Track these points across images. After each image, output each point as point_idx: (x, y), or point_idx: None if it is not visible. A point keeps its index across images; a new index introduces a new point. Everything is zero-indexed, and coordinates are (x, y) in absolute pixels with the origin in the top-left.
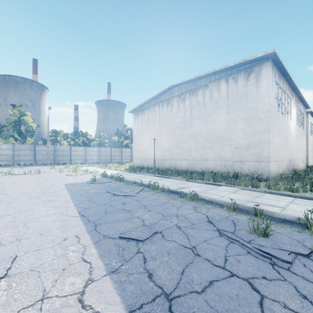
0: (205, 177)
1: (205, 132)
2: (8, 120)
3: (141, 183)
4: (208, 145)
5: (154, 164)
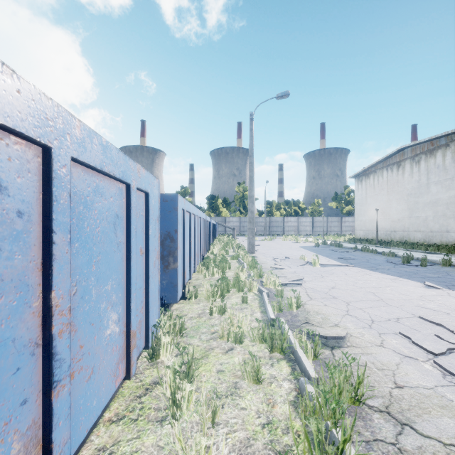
0: (430, 248)
1: (445, 200)
2: (236, 197)
3: (356, 247)
4: (449, 215)
5: (377, 235)
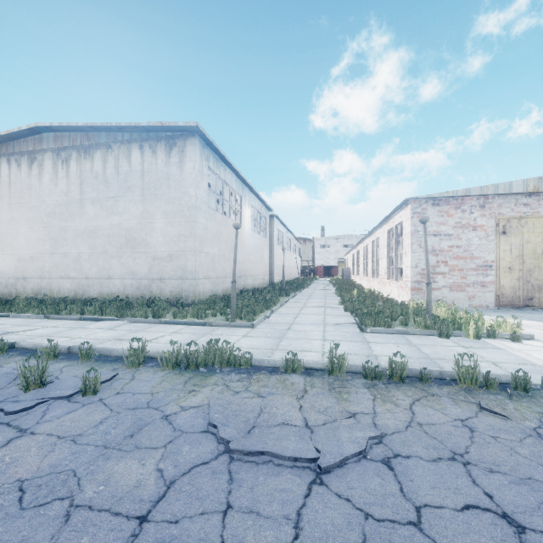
0: (88, 308)
1: (107, 229)
2: None
3: None
4: (112, 253)
5: None
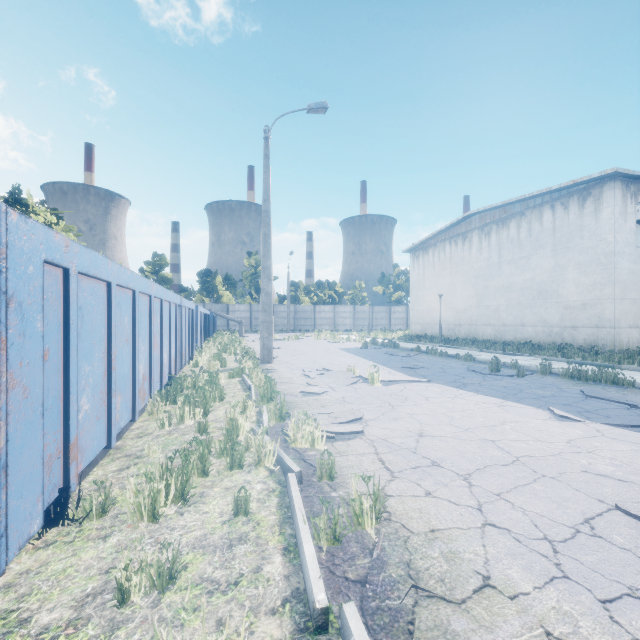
0: (507, 347)
1: (520, 284)
2: (245, 273)
3: (418, 349)
4: (525, 304)
5: (440, 330)
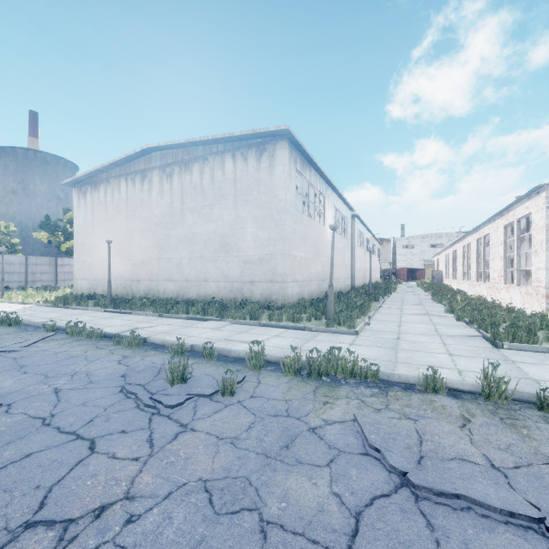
0: (192, 308)
1: (203, 235)
2: None
3: (53, 325)
4: (208, 257)
5: (109, 288)
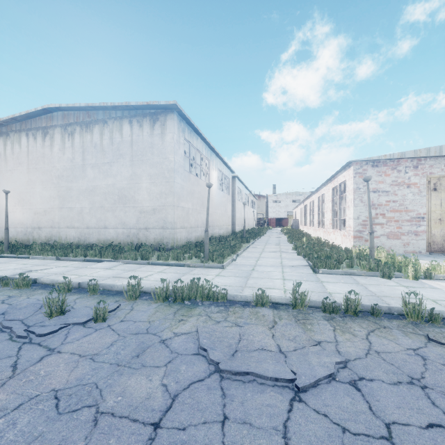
0: (90, 252)
1: (103, 188)
2: None
3: None
4: (108, 207)
5: (6, 235)
